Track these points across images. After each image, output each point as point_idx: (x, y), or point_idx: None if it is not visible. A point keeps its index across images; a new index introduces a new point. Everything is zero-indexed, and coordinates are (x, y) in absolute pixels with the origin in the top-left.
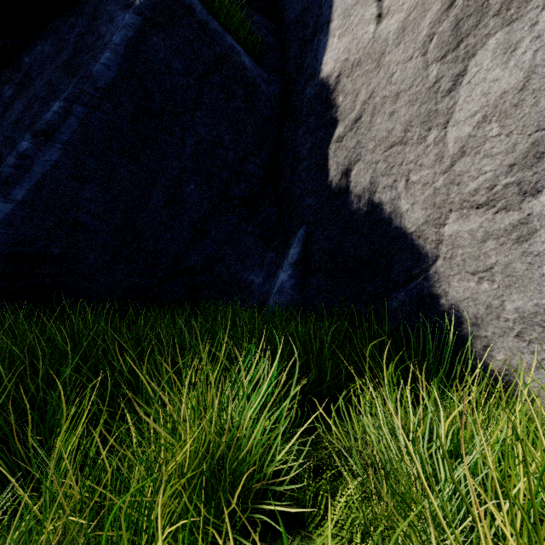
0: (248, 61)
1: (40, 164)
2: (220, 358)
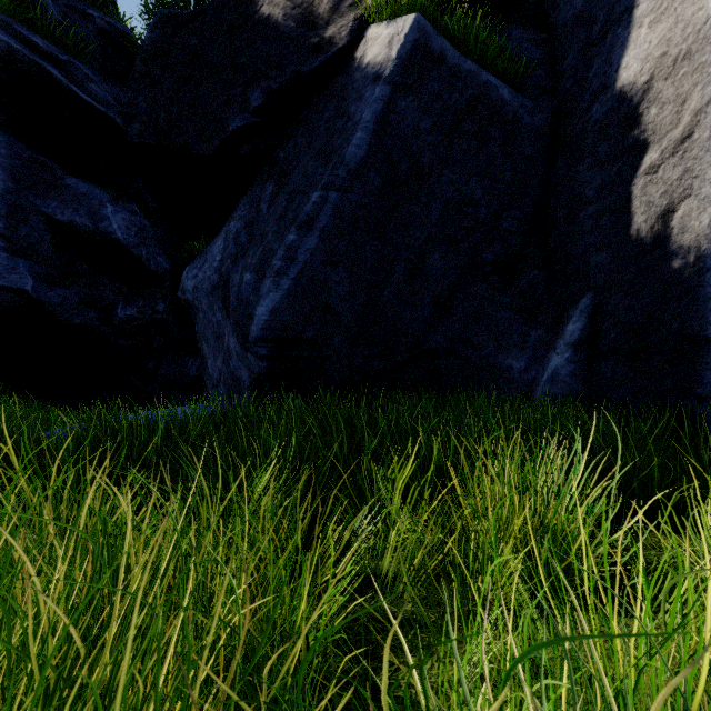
0: (506, 93)
1: (302, 254)
2: (518, 443)
